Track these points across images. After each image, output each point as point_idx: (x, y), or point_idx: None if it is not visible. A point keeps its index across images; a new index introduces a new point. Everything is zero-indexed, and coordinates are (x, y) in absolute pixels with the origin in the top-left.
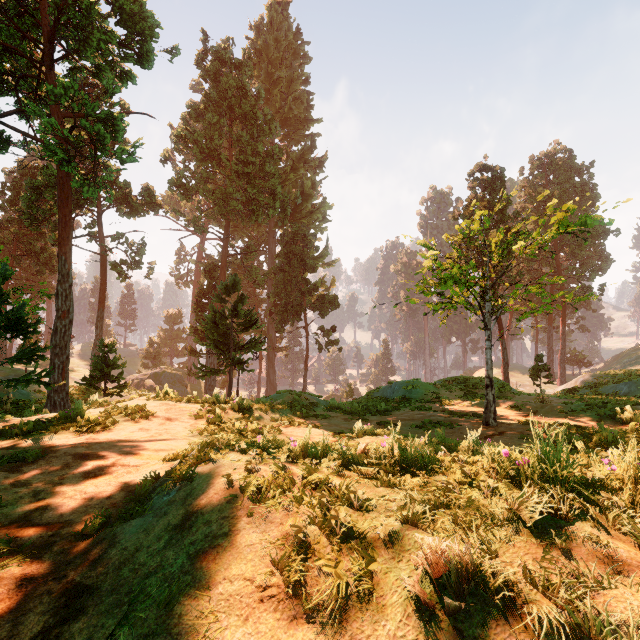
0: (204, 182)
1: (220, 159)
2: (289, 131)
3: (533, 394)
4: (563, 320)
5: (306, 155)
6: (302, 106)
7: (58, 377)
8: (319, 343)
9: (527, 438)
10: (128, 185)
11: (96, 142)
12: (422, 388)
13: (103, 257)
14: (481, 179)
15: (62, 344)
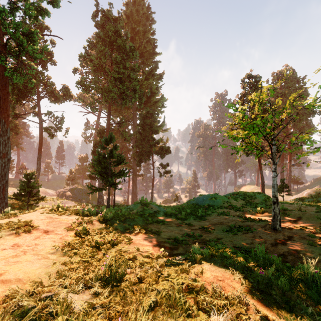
0: (96, 83)
1: (105, 71)
2: (144, 59)
3: (286, 203)
4: (290, 160)
5: (153, 72)
6: (151, 46)
7: (0, 194)
8: (160, 172)
9: (314, 245)
10: (53, 84)
11: (19, 46)
12: (220, 199)
13: (40, 125)
14: (248, 82)
15: (2, 173)
